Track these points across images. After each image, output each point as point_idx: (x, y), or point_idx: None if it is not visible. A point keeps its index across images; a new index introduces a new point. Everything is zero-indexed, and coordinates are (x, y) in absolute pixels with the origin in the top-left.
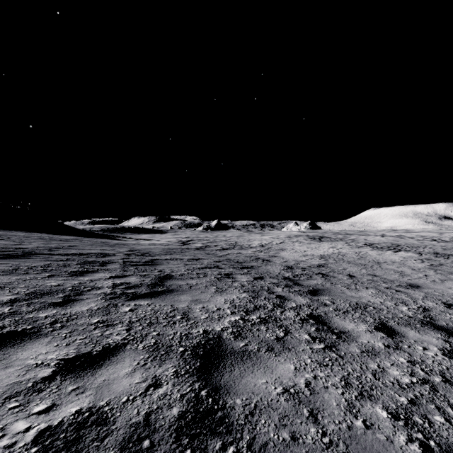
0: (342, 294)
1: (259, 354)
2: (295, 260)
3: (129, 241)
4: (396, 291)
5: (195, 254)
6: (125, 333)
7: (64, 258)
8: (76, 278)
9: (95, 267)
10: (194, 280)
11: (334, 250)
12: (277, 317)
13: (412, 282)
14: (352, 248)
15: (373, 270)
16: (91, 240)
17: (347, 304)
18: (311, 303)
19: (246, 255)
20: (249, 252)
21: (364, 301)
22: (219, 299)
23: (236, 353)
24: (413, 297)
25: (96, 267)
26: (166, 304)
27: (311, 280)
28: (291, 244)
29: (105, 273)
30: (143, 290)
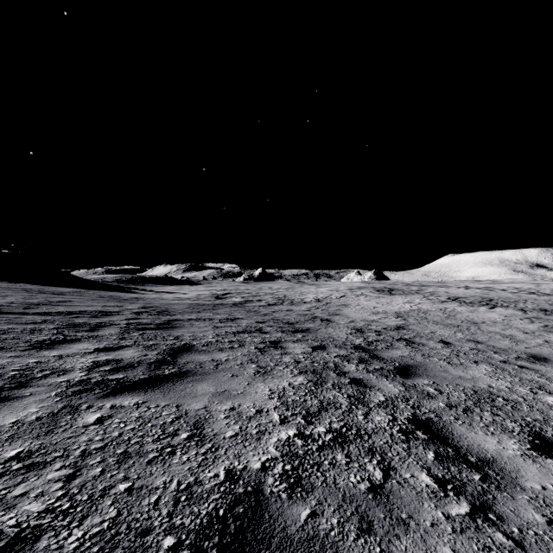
0: (446, 374)
1: (345, 550)
2: (364, 319)
3: (148, 295)
4: (520, 368)
5: (231, 312)
6: (57, 491)
7: (39, 319)
8: (37, 353)
9: (79, 332)
10: (224, 353)
11: (411, 305)
12: (361, 427)
13: (533, 352)
14: (433, 303)
15: (472, 334)
16: (96, 293)
17: (461, 392)
18: (407, 393)
19: (299, 313)
20: (302, 308)
21: (484, 387)
22: (260, 388)
23: (293, 549)
24: (549, 378)
25: (82, 332)
26: (169, 404)
27: (393, 350)
28: (356, 298)
29: (90, 343)
30: (138, 374)
